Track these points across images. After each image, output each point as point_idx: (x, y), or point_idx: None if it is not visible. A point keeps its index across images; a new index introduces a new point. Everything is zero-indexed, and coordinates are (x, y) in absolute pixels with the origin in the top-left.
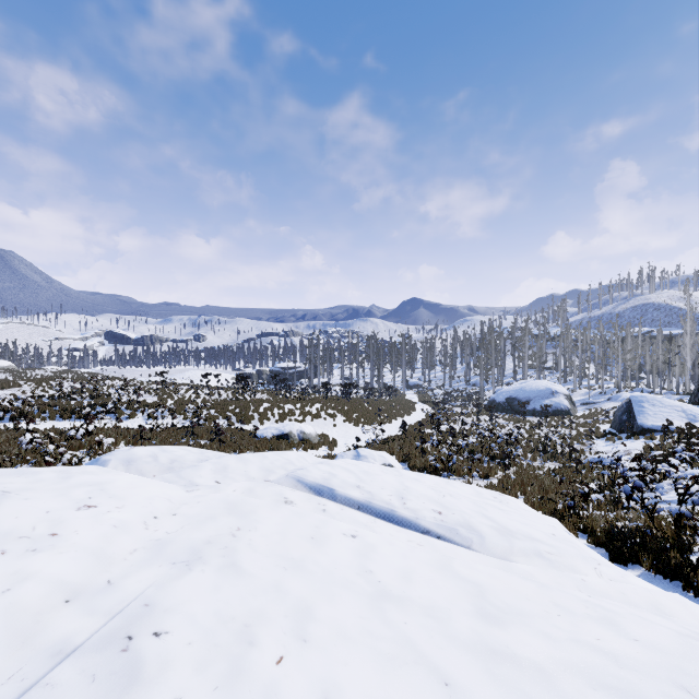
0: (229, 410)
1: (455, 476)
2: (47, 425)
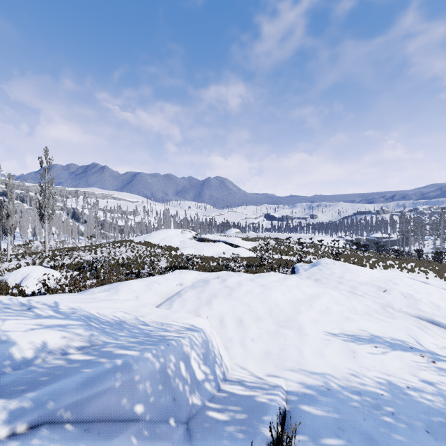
0: (351, 259)
1: None
2: (275, 257)
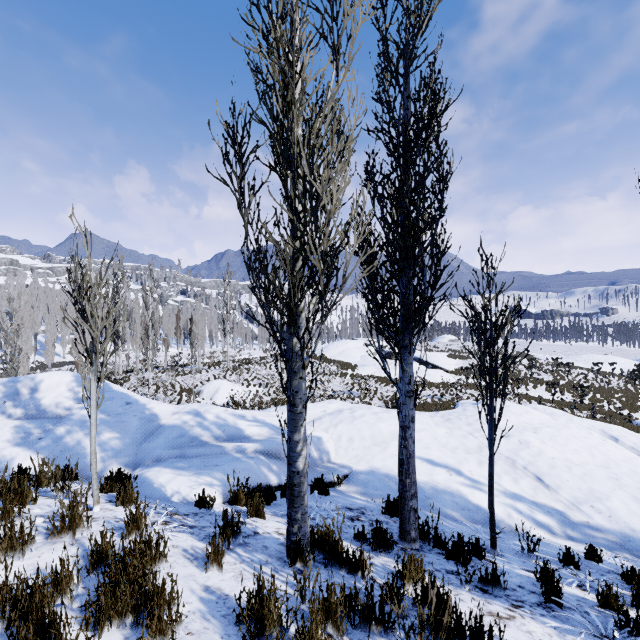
0: (614, 397)
1: None
2: None
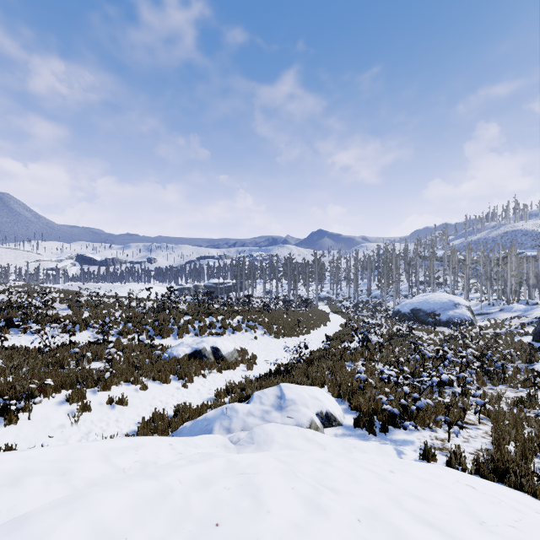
0: (148, 323)
1: (419, 426)
2: None
